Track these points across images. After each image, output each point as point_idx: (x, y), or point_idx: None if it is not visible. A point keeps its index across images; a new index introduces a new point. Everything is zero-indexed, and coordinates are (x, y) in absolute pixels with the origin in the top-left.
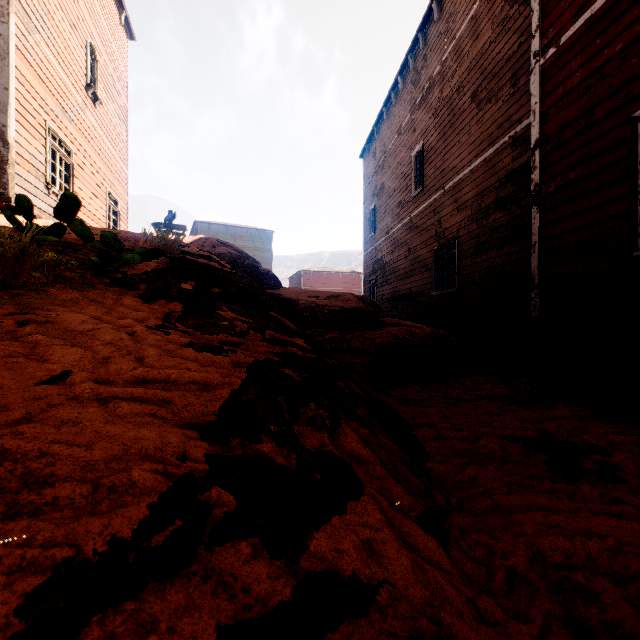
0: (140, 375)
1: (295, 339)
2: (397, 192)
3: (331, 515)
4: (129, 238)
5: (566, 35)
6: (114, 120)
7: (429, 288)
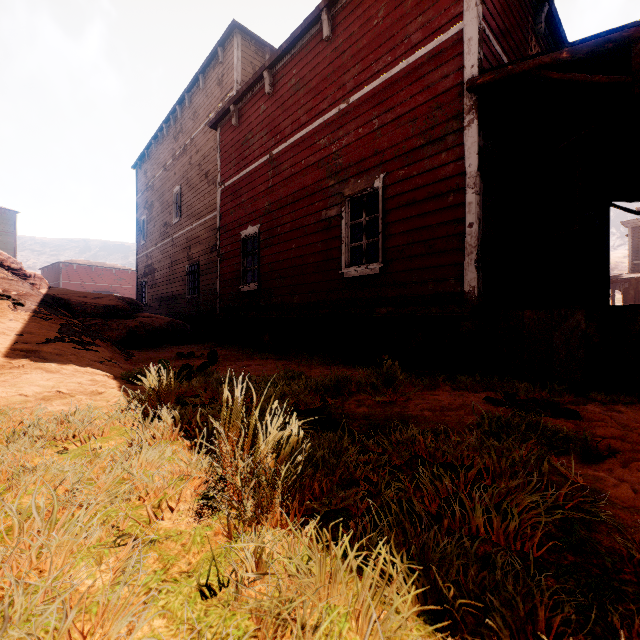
0: (31, 321)
1: (74, 320)
2: (164, 214)
3: (92, 346)
4: None
5: (227, 184)
6: None
7: (184, 293)
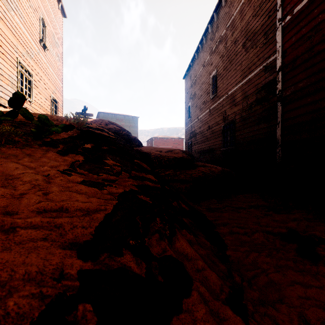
0: (42, 207)
1: (148, 175)
2: (202, 96)
3: (171, 317)
4: (58, 119)
5: (297, 8)
6: (55, 59)
7: (219, 146)
